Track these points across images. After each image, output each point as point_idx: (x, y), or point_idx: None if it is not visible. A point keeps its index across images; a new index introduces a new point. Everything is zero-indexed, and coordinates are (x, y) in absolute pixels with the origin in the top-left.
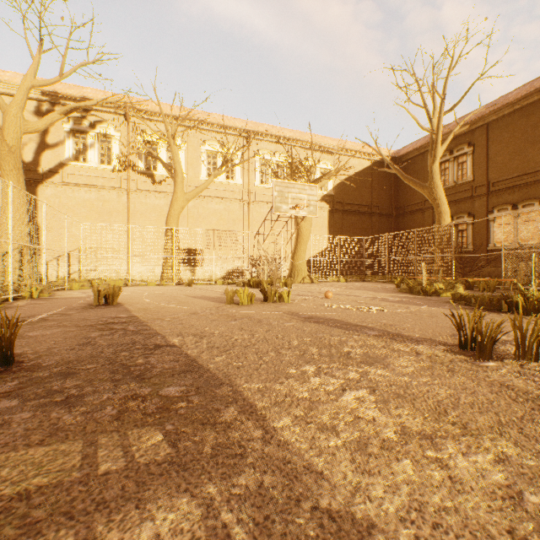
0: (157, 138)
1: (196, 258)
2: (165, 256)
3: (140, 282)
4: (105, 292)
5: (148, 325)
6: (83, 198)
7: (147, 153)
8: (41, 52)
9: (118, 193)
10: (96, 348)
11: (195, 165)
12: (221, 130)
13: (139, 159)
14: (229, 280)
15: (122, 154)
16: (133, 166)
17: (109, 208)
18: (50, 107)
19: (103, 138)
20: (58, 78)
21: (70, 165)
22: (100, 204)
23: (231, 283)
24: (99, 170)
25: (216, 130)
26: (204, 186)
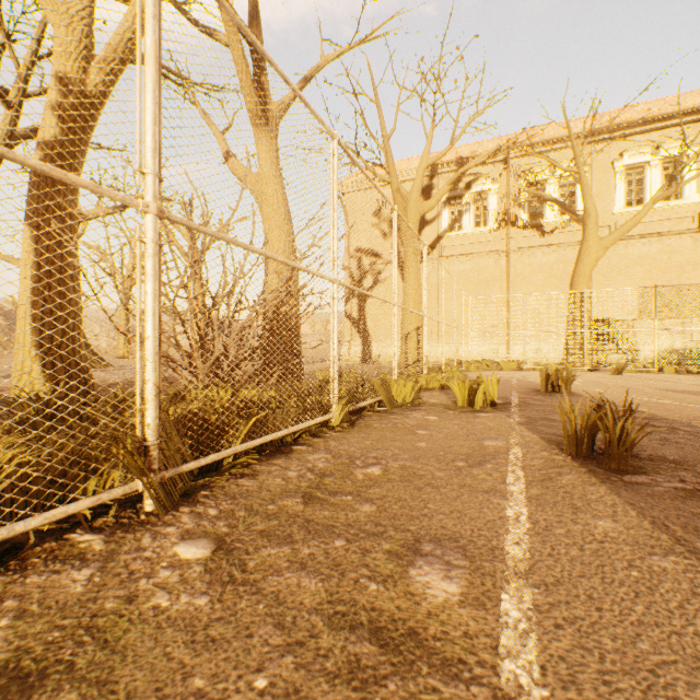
0: (548, 175)
1: (604, 332)
2: (571, 330)
3: (535, 365)
4: (551, 376)
5: (699, 427)
6: (458, 270)
7: (537, 199)
8: (433, 128)
9: (494, 258)
10: (698, 449)
11: (603, 195)
12: (653, 125)
13: (520, 210)
14: (688, 367)
15: (500, 210)
16: (513, 220)
17: (484, 278)
18: (428, 182)
19: (476, 198)
20: (448, 148)
21: (445, 237)
22: (475, 274)
23: (693, 371)
24: (474, 235)
25: (643, 128)
26: (633, 221)
